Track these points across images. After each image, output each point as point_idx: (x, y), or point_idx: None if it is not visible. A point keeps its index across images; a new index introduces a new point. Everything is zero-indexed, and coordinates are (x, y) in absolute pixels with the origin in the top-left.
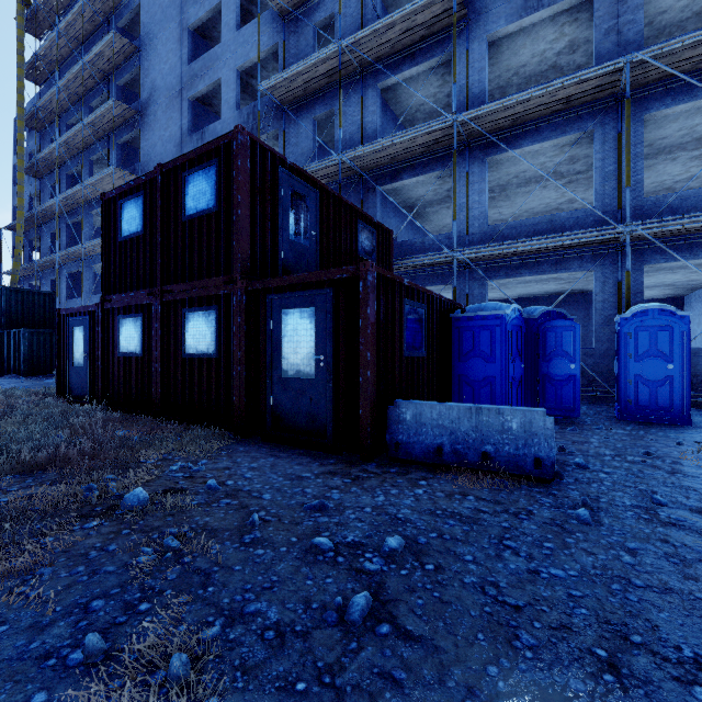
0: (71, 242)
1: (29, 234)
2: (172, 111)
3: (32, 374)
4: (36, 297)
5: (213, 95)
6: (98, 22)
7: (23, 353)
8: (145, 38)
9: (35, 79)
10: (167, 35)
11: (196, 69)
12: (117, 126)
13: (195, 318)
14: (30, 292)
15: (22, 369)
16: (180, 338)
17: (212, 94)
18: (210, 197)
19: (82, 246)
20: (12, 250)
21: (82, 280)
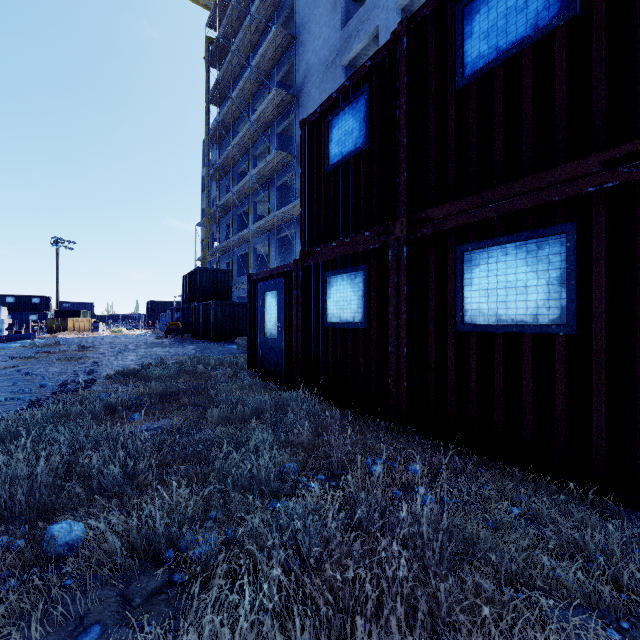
0: (240, 230)
1: (212, 228)
2: (325, 83)
3: (217, 340)
4: (219, 275)
5: (365, 54)
6: (260, 32)
7: (211, 322)
8: (299, 26)
9: (217, 100)
10: (320, 11)
11: (350, 30)
12: (276, 117)
13: (493, 258)
14: (214, 271)
15: (210, 335)
16: (450, 297)
17: (364, 53)
18: (541, 5)
19: (250, 228)
20: (201, 242)
21: (250, 258)
